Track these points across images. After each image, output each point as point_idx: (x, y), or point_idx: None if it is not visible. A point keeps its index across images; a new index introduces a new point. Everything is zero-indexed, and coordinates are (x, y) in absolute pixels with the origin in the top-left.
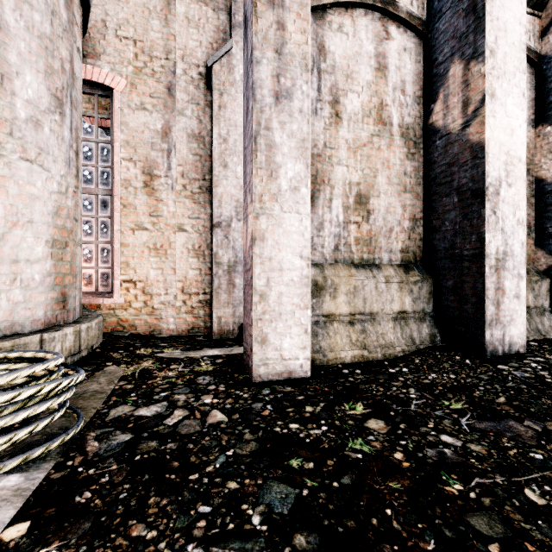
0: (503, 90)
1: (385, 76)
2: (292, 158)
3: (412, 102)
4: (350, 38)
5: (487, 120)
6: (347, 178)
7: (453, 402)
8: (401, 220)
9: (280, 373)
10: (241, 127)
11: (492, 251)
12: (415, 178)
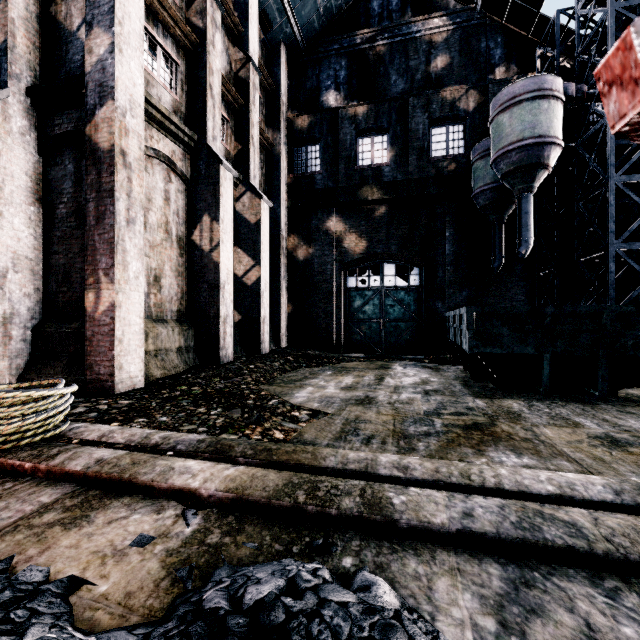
0: (226, 239)
1: (169, 204)
2: (136, 259)
3: (182, 223)
4: (151, 176)
5: (221, 253)
6: (149, 265)
7: (216, 379)
8: (177, 293)
9: (130, 386)
10: (20, 179)
11: (223, 314)
12: (184, 268)
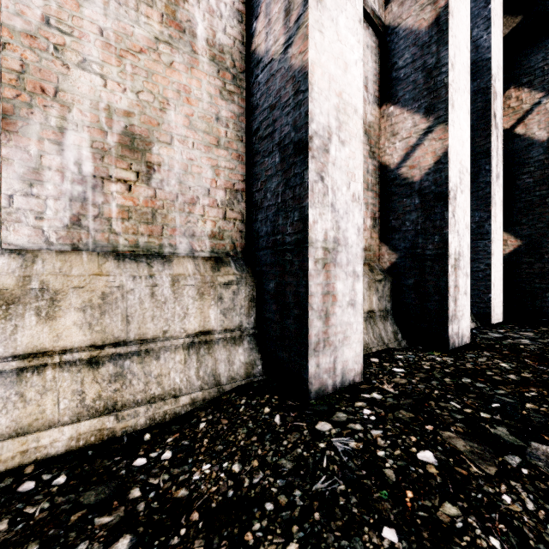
0: None
1: None
2: None
3: (230, 14)
4: None
5: (312, 32)
6: (102, 99)
7: None
8: (211, 188)
9: None
10: None
11: (319, 236)
12: (234, 129)
